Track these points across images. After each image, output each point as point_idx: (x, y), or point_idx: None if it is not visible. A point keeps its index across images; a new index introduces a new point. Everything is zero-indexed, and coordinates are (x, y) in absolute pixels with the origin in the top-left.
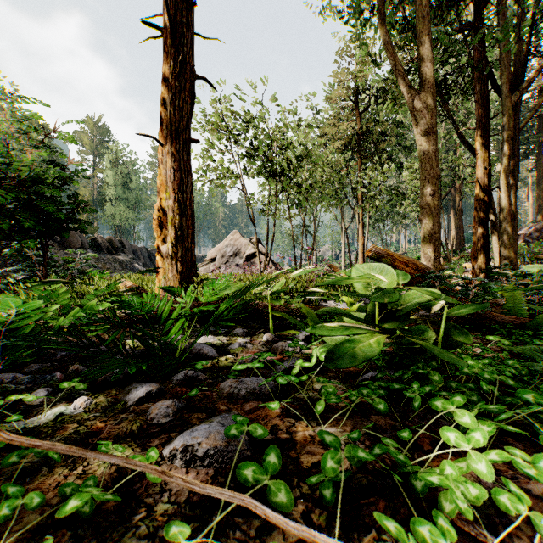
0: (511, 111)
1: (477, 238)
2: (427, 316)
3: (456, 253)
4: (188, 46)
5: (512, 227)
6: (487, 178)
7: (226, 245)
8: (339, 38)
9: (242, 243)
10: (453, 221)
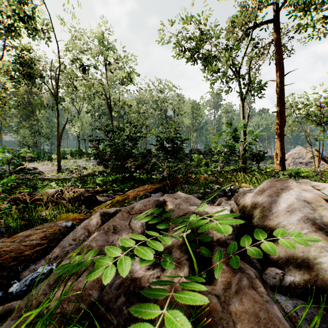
0: None
1: None
2: None
3: None
4: (283, 113)
5: None
6: None
7: (294, 153)
8: None
9: (303, 152)
10: None
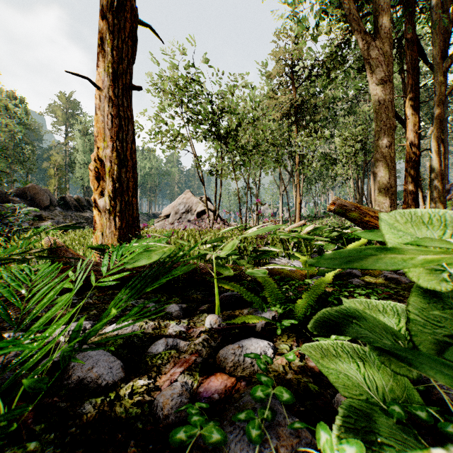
0: (442, 77)
1: (407, 196)
2: (397, 278)
3: None
4: None
5: (442, 186)
6: (417, 141)
7: (179, 203)
8: (281, 15)
9: (193, 202)
10: (373, 184)
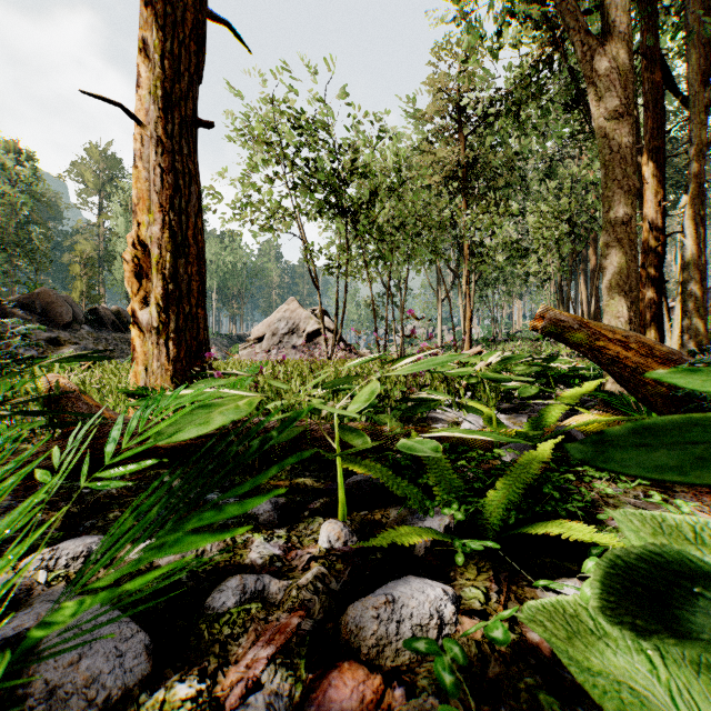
0: (703, 115)
1: (645, 308)
2: None
3: None
4: None
5: (702, 291)
6: (660, 219)
7: (279, 319)
8: (441, 18)
9: (301, 316)
10: (584, 289)
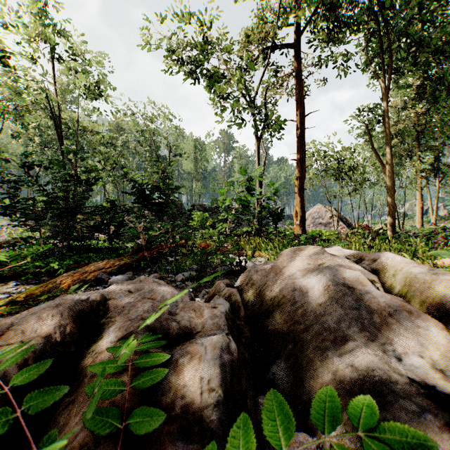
0: None
1: None
2: None
3: None
4: (304, 163)
5: None
6: None
7: (314, 212)
8: None
9: (323, 211)
10: None
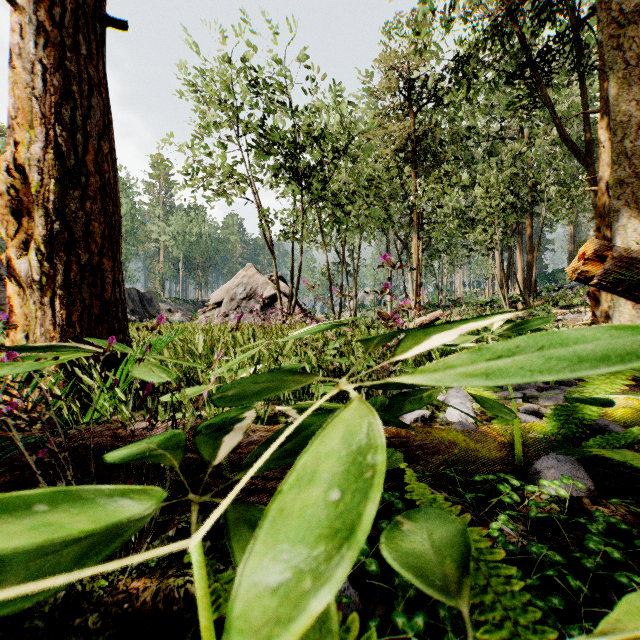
0: None
1: None
2: None
3: (533, 297)
4: None
5: None
6: None
7: (237, 284)
8: None
9: (258, 282)
10: (519, 260)
